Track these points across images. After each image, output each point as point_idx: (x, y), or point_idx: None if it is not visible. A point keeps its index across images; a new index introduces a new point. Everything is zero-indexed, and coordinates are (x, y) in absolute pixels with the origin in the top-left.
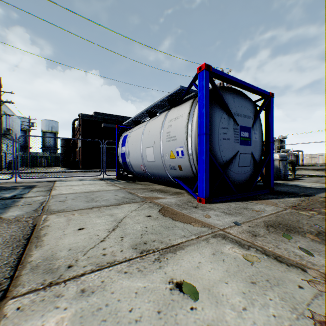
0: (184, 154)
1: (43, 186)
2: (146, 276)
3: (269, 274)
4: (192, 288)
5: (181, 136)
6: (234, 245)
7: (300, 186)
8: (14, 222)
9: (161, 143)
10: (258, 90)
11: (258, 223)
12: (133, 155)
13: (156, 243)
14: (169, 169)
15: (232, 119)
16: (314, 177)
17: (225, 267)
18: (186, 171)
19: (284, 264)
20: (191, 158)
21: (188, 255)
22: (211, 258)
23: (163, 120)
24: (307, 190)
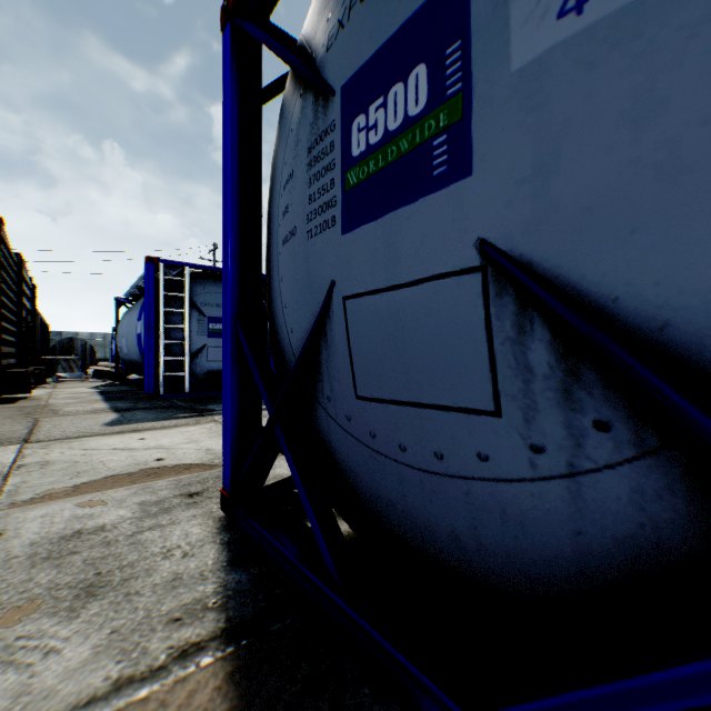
0: None
1: None
2: None
3: None
4: None
5: None
6: None
7: None
8: (196, 420)
9: None
10: None
11: None
12: None
13: (34, 469)
14: None
15: (312, 95)
16: None
17: None
18: None
19: None
20: None
21: None
22: None
23: None
24: None
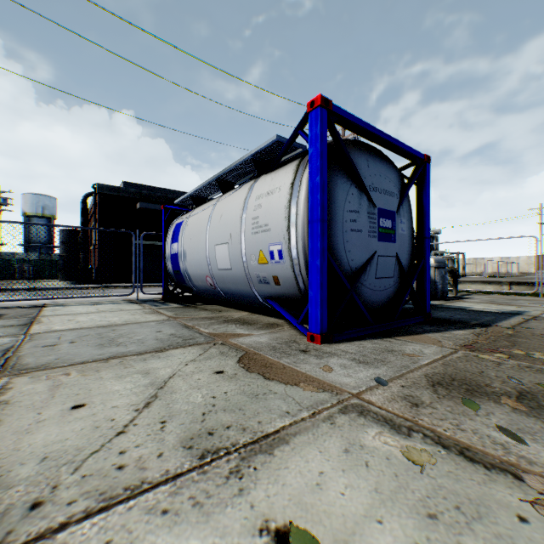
0: (283, 256)
1: (17, 316)
2: (210, 519)
3: (458, 492)
4: (310, 542)
5: (278, 224)
6: (382, 427)
7: (469, 309)
8: None
9: (242, 237)
10: (407, 150)
11: (417, 379)
12: (192, 257)
13: (232, 432)
14: (256, 284)
15: (366, 196)
16: (485, 294)
17: (372, 480)
18: (287, 286)
19: (481, 466)
20: (296, 263)
21: (298, 458)
22: (342, 461)
23: (247, 196)
24: (481, 316)
